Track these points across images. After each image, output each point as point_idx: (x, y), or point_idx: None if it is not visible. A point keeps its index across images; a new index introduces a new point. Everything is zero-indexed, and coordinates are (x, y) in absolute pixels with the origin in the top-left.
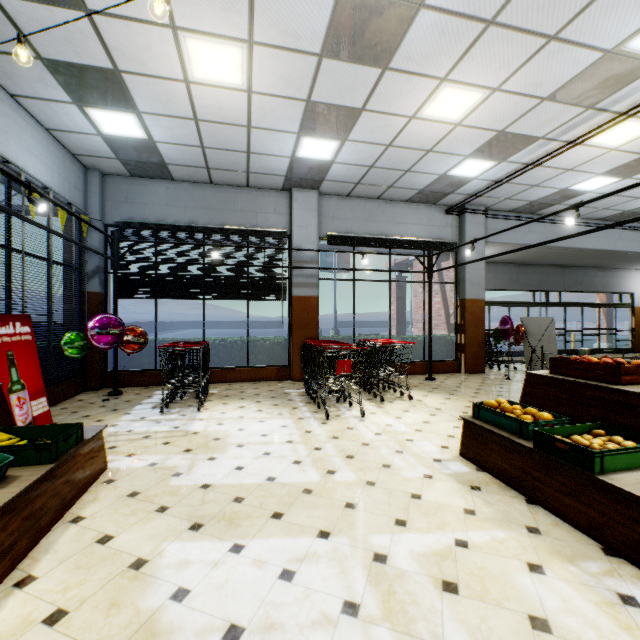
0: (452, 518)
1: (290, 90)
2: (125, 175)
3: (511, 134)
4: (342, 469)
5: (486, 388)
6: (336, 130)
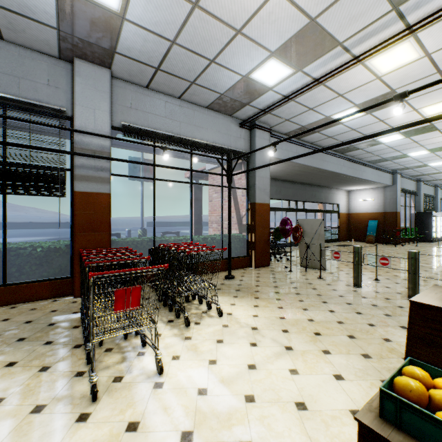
0: None
1: None
2: None
3: (320, 28)
4: None
5: (281, 285)
6: None
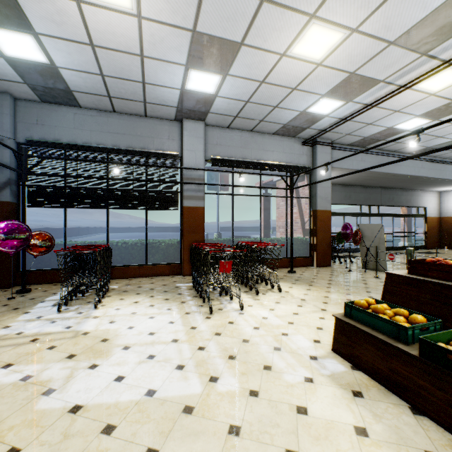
0: (346, 444)
1: (177, 18)
2: (36, 100)
3: (360, 76)
4: (225, 374)
5: (335, 279)
6: (219, 64)
